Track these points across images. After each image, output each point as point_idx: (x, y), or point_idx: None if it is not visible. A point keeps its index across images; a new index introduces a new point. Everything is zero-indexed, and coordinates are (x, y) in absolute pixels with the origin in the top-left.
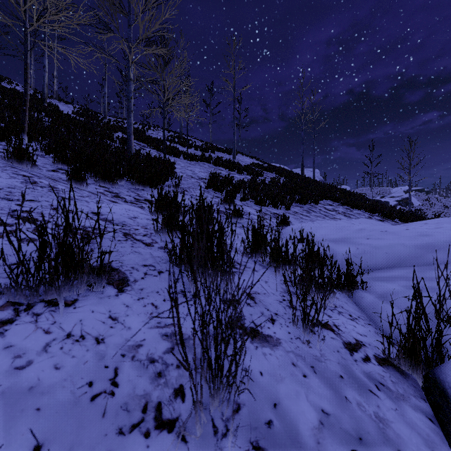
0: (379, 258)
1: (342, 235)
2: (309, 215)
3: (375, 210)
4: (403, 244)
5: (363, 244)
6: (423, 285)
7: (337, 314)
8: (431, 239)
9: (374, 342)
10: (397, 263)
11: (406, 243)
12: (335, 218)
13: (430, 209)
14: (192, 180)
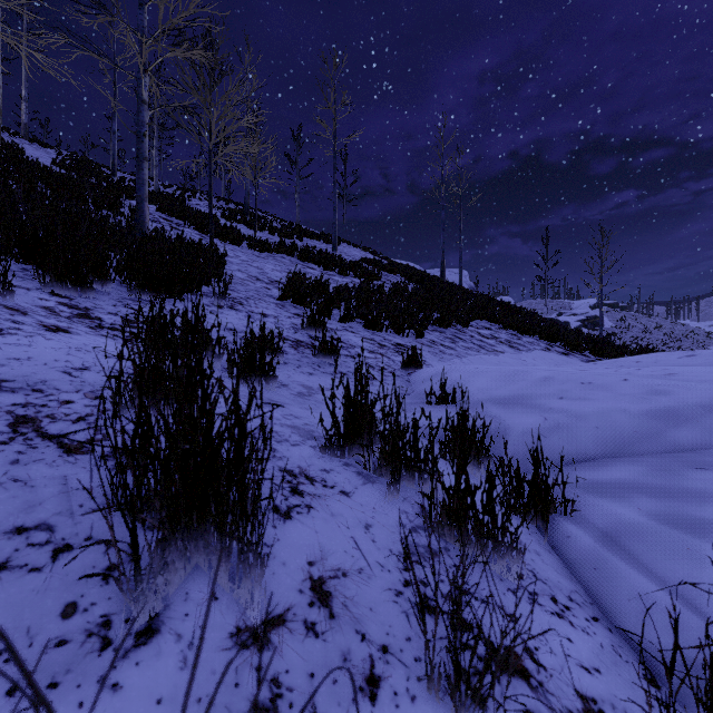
0: (585, 439)
1: (514, 390)
2: (455, 346)
3: (555, 337)
4: (625, 410)
5: (555, 409)
6: (691, 512)
7: (527, 604)
8: (672, 400)
9: (620, 689)
10: (617, 447)
11: (630, 408)
12: (495, 351)
13: (627, 333)
14: (257, 285)
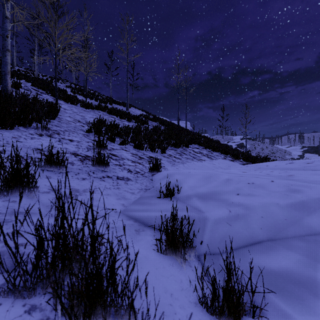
0: (255, 226)
1: (210, 188)
2: (181, 157)
3: (227, 152)
4: (277, 204)
5: (235, 203)
6: None
7: None
8: (304, 196)
9: None
10: (276, 232)
11: (280, 203)
12: (201, 160)
13: (255, 150)
14: (77, 124)
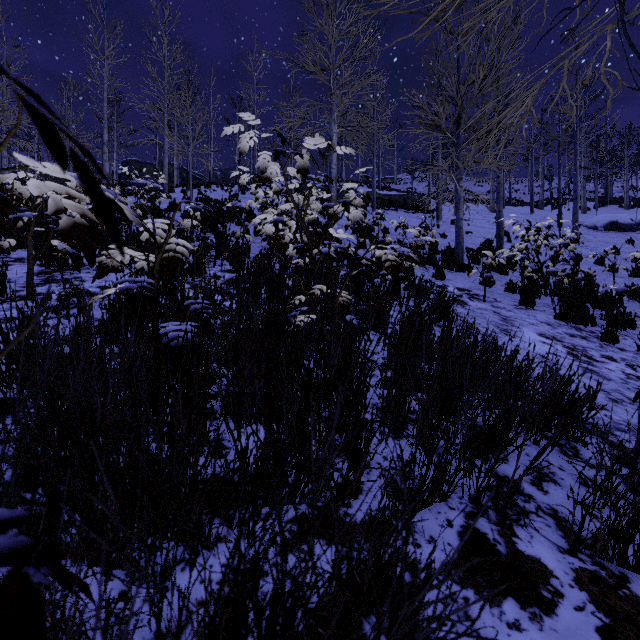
0: None
1: None
2: None
3: None
4: None
5: None
6: None
7: None
8: None
9: None
10: None
11: None
12: None
13: None
14: None
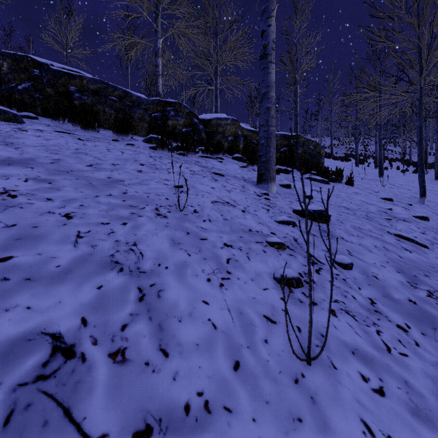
0: None
1: None
2: None
3: None
4: None
5: None
6: None
7: None
8: None
9: None
10: None
11: None
12: None
13: None
14: None
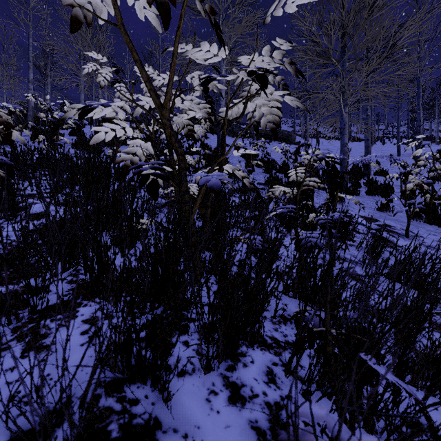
0: None
1: None
2: None
3: None
4: None
5: None
6: None
7: None
8: None
9: None
10: None
11: None
12: None
13: None
14: None
